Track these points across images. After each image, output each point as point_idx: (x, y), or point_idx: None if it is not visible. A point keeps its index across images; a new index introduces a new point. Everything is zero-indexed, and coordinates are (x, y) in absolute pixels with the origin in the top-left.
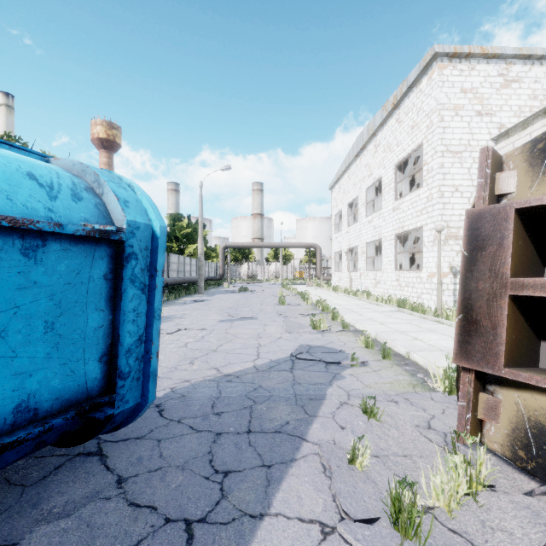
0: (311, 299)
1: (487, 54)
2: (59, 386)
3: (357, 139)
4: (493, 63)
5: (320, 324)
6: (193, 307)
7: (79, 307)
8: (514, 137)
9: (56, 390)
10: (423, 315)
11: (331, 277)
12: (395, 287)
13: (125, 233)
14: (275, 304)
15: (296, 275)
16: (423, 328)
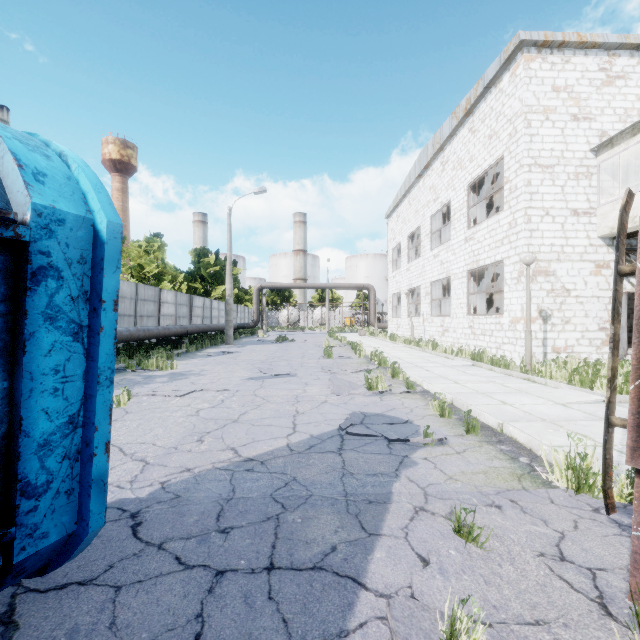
0: (365, 350)
1: (585, 42)
2: None
3: (420, 156)
4: (593, 55)
5: (377, 383)
6: (216, 361)
7: None
8: (621, 147)
9: None
10: (507, 370)
11: (387, 324)
12: (468, 336)
13: (30, 227)
14: (319, 357)
15: (345, 322)
16: (511, 389)
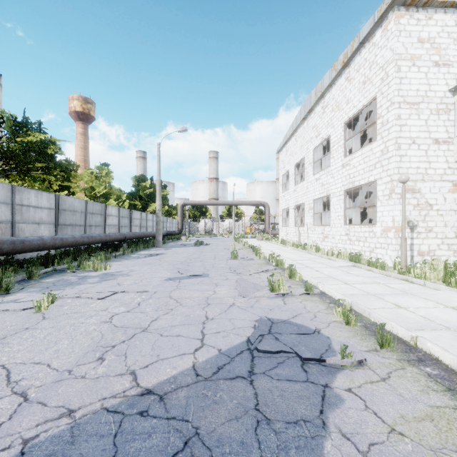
0: (263, 252)
1: (445, 2)
2: None
3: (305, 103)
4: (450, 13)
5: (279, 285)
6: (145, 262)
7: None
8: None
9: None
10: (386, 272)
11: (278, 232)
12: (344, 242)
13: None
14: (227, 259)
15: (246, 230)
16: (396, 290)
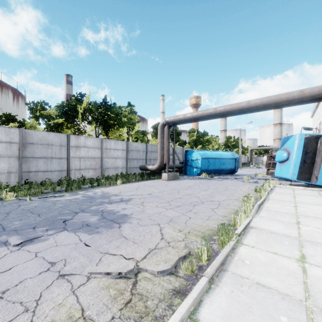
0: None
1: None
2: (232, 167)
3: None
4: None
5: None
6: (238, 170)
7: (233, 163)
8: None
9: (232, 168)
10: None
11: None
12: None
13: (236, 158)
14: (265, 170)
15: None
16: None
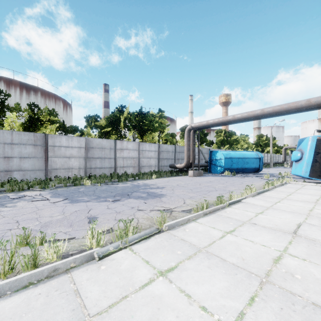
0: None
1: None
2: (256, 166)
3: None
4: None
5: None
6: (267, 169)
7: (257, 162)
8: None
9: (256, 167)
10: None
11: None
12: None
13: (260, 157)
14: None
15: None
16: None
